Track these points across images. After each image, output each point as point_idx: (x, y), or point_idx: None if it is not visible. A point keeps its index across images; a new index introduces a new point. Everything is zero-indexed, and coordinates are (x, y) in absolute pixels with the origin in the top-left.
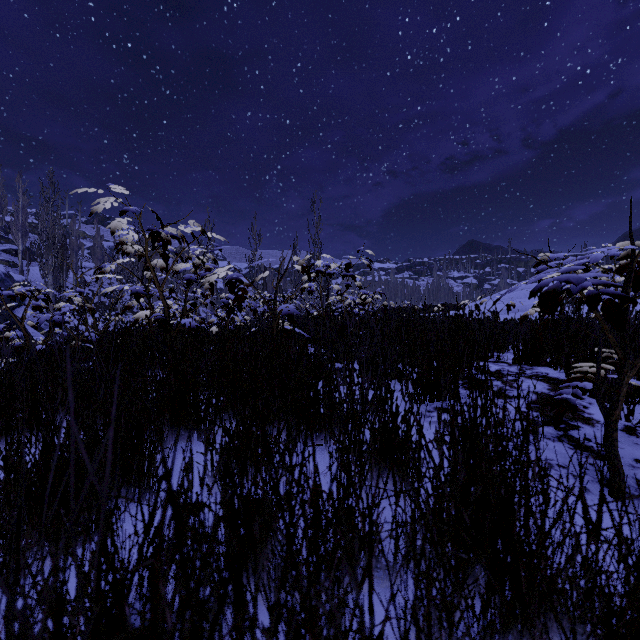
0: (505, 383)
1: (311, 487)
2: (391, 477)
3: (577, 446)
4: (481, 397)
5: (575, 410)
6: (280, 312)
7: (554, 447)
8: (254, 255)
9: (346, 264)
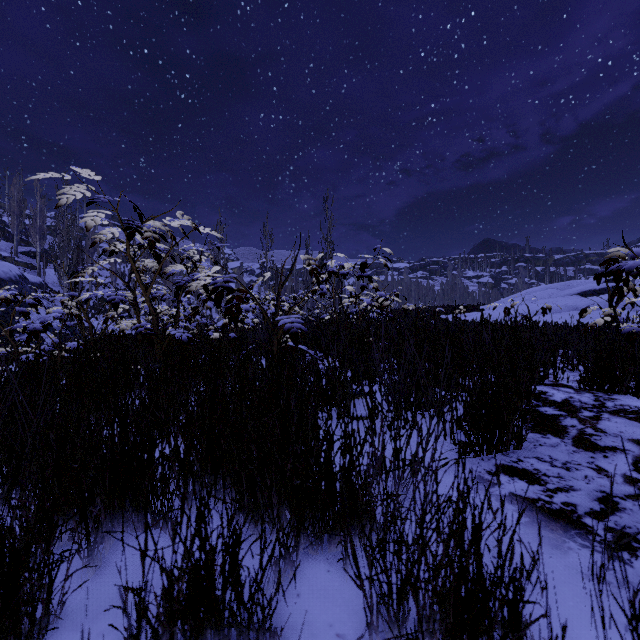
0: (584, 422)
1: None
2: None
3: None
4: None
5: None
6: (283, 325)
7: None
8: (266, 255)
9: (361, 264)
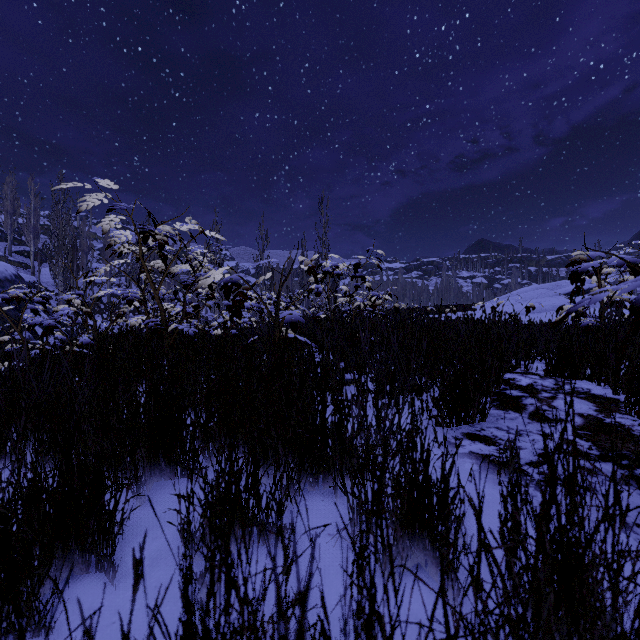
0: (541, 401)
1: None
2: (423, 548)
3: None
4: (563, 460)
5: None
6: (283, 319)
7: None
8: (261, 255)
9: (355, 264)
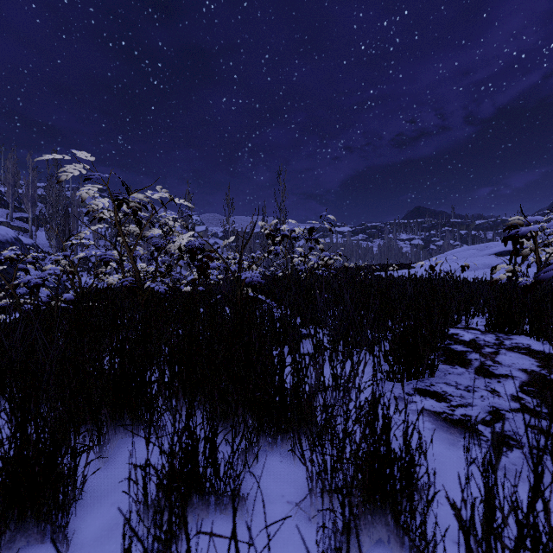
0: (485, 356)
1: None
2: (385, 523)
3: None
4: (551, 449)
5: None
6: (244, 279)
7: None
8: (228, 221)
9: (309, 228)
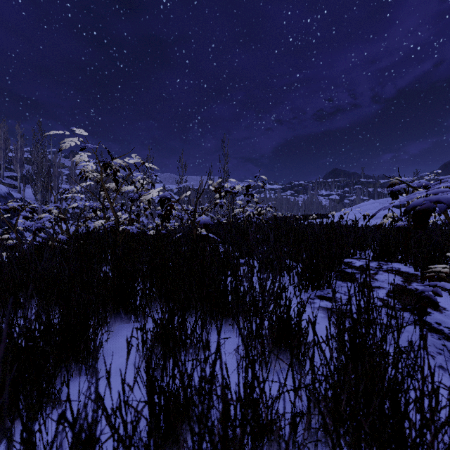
0: (368, 276)
1: (221, 414)
2: (286, 358)
3: (430, 329)
4: (364, 298)
5: (437, 306)
6: (198, 222)
7: (444, 356)
8: (181, 179)
9: (247, 186)
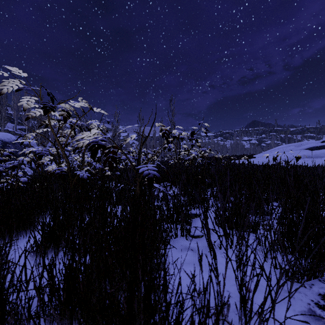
0: None
1: None
2: None
3: None
4: None
5: None
6: (143, 171)
7: None
8: (140, 129)
9: (191, 132)
